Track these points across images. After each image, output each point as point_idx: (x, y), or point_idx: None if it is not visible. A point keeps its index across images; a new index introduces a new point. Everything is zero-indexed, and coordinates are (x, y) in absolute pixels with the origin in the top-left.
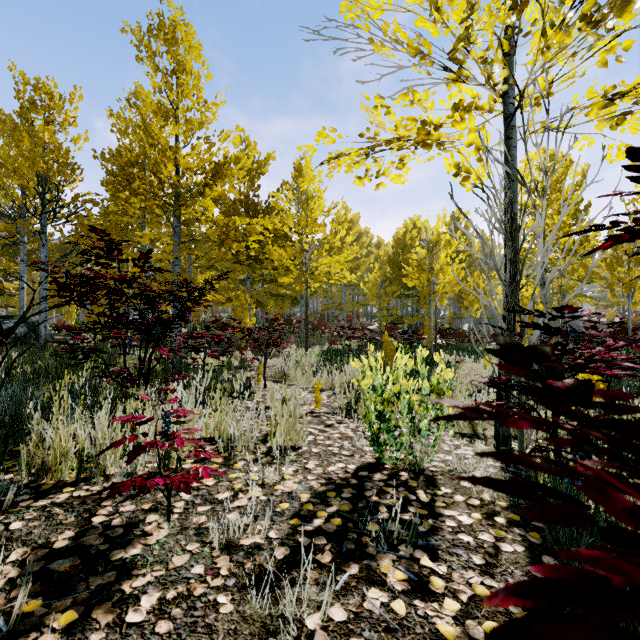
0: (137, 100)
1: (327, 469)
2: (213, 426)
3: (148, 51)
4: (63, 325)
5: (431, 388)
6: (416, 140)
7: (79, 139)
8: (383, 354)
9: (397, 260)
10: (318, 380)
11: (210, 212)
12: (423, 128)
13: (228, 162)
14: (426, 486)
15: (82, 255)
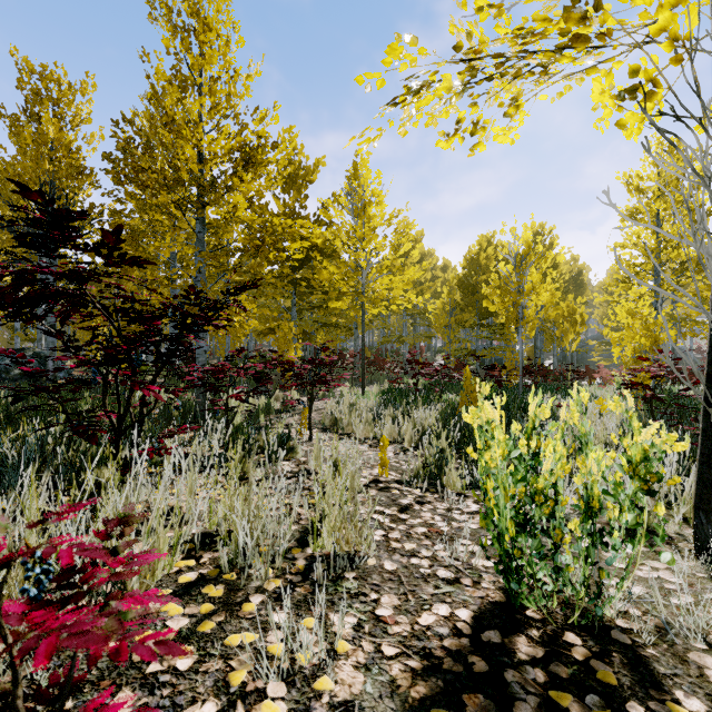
0: (164, 96)
1: (418, 621)
2: (218, 516)
3: (163, 7)
4: (3, 351)
5: (630, 469)
6: (561, 31)
7: (93, 137)
8: (504, 398)
9: (469, 283)
10: (379, 429)
11: (240, 210)
12: (574, 8)
13: (263, 143)
14: (639, 686)
15: (19, 239)
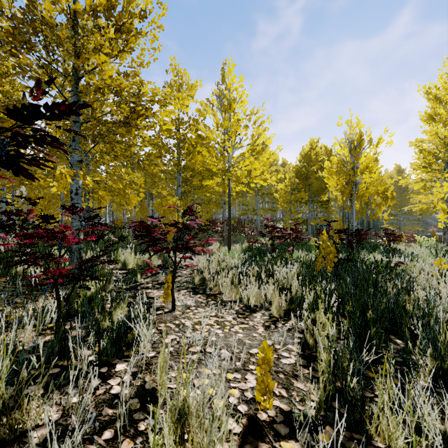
0: None
1: None
2: None
3: None
4: None
5: None
6: None
7: None
8: None
9: (304, 172)
10: (244, 288)
11: (106, 74)
12: None
13: (126, 1)
14: None
15: None
